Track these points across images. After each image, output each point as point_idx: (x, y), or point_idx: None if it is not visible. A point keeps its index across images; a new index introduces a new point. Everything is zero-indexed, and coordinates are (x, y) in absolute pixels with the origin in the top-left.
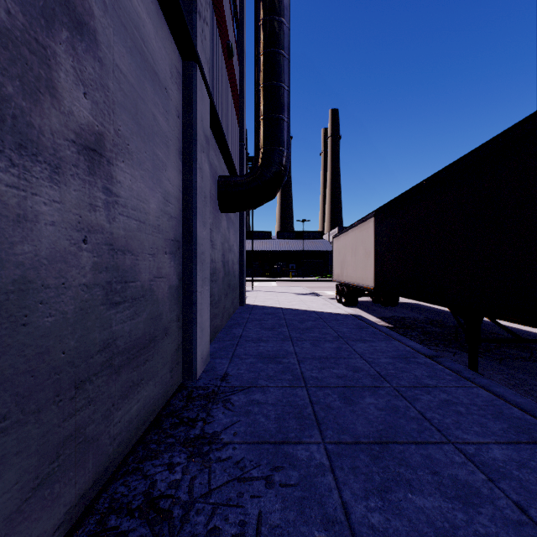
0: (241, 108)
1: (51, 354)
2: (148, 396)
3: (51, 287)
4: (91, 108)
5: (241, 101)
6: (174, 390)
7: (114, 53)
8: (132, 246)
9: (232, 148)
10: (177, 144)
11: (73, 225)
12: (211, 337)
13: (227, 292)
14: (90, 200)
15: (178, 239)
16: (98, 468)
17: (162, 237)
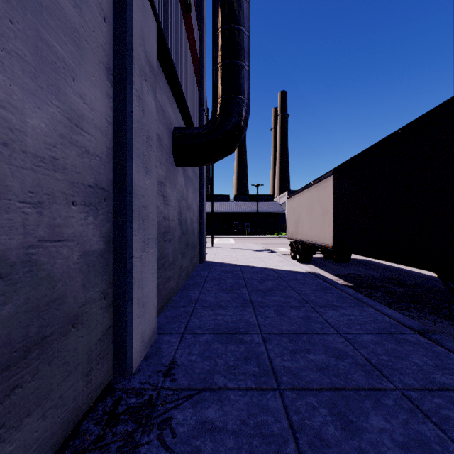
0: (200, 72)
1: None
2: (22, 446)
3: None
4: None
5: (200, 66)
6: (96, 397)
7: None
8: None
9: (191, 106)
10: (101, 55)
11: None
12: (164, 303)
13: (185, 251)
14: None
15: (103, 186)
16: None
17: (64, 179)
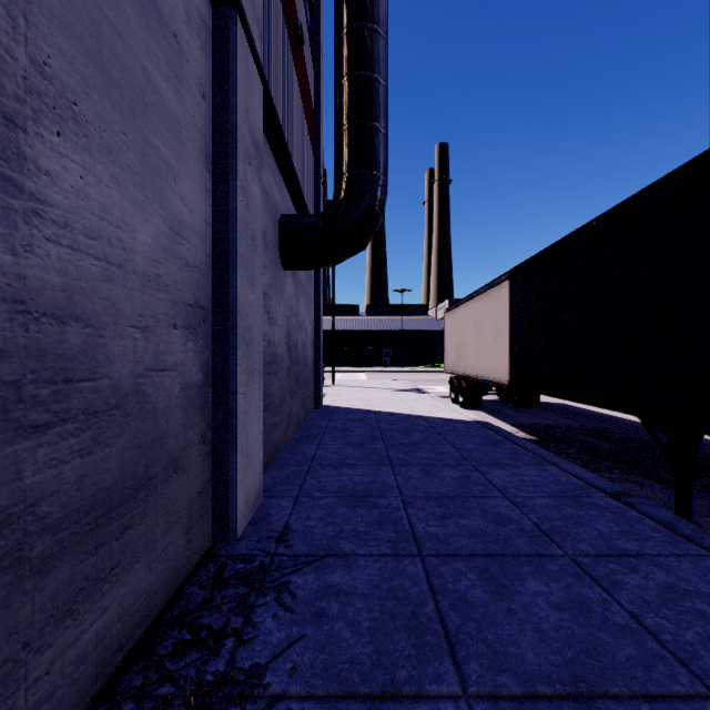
0: (316, 127)
1: None
2: (132, 593)
3: None
4: None
5: (316, 117)
6: (195, 563)
7: None
8: (85, 308)
9: (303, 180)
10: (201, 142)
11: None
12: (268, 460)
13: (295, 389)
14: None
15: (203, 304)
16: None
17: (166, 298)
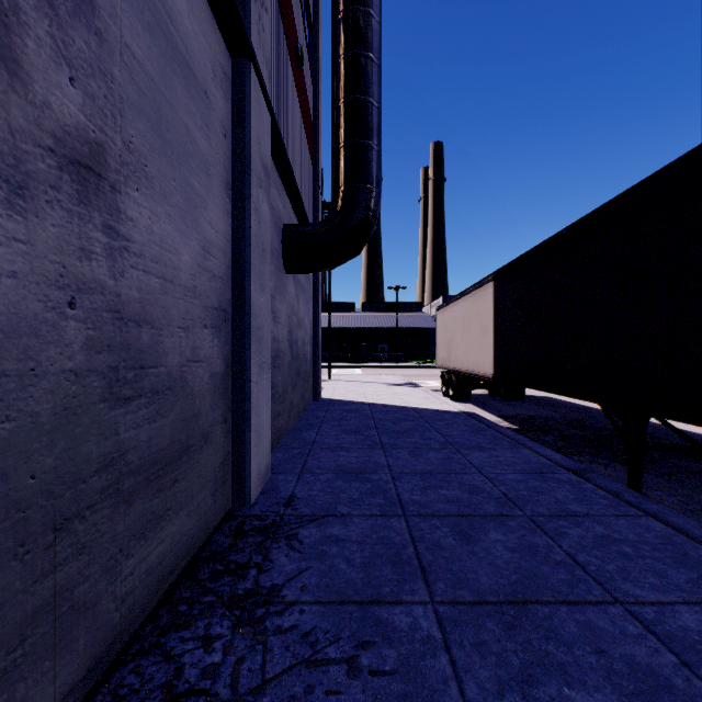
0: (314, 136)
1: (10, 480)
2: (179, 532)
3: (10, 374)
4: (83, 103)
5: (314, 127)
6: (219, 521)
7: (122, 26)
8: (152, 315)
9: (303, 188)
10: (223, 174)
11: (50, 279)
12: (273, 444)
13: (296, 382)
14: (80, 243)
15: (224, 308)
16: (95, 648)
17: (200, 304)
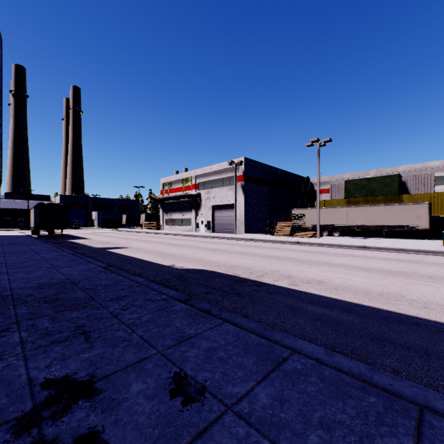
0: None
1: None
2: None
3: None
4: None
5: None
6: None
7: None
8: None
9: None
10: None
11: None
12: None
13: None
14: None
15: None
16: None
17: None
